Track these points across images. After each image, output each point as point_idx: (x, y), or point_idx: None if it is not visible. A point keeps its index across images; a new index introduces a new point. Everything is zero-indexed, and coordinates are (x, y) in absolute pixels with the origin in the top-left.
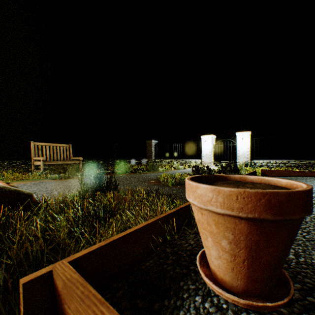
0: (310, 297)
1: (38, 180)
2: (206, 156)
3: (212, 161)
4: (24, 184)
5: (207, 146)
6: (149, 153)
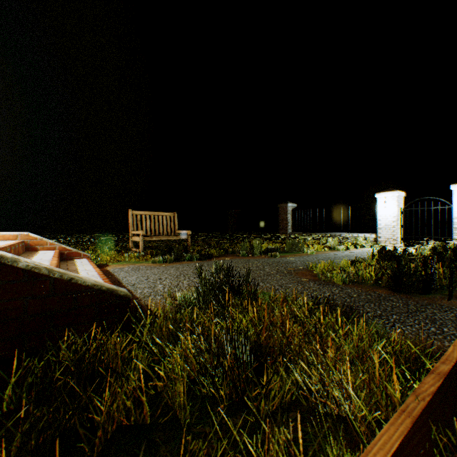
0: None
1: (137, 263)
2: (386, 228)
3: (398, 236)
4: (120, 269)
5: (389, 212)
6: (283, 224)
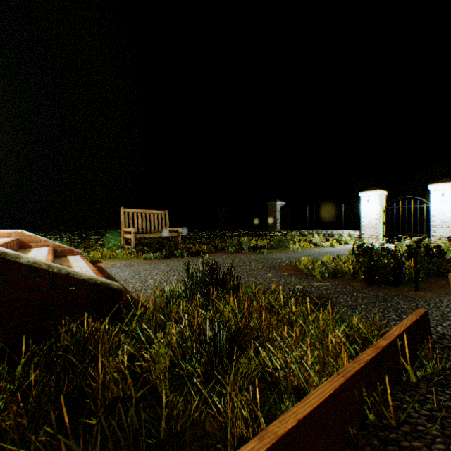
0: None
1: (129, 259)
2: (369, 225)
3: (380, 233)
4: (113, 265)
5: (371, 210)
6: (272, 221)
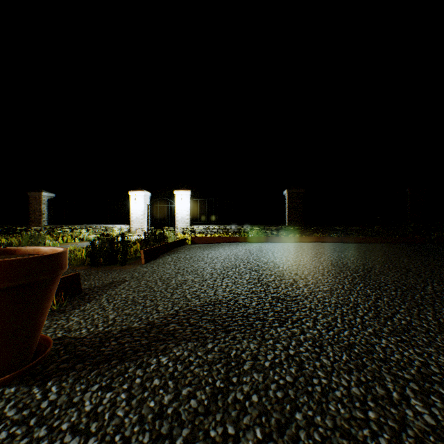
0: (65, 364)
1: None
2: (137, 220)
3: (145, 227)
4: None
5: (139, 207)
6: (37, 215)
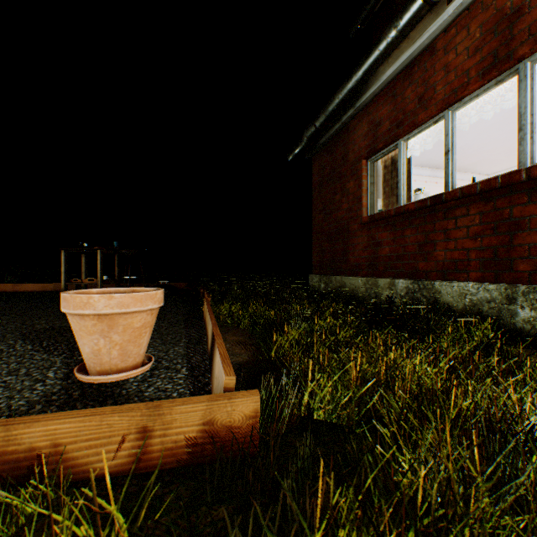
0: None
1: None
2: None
3: None
4: None
5: None
6: None
